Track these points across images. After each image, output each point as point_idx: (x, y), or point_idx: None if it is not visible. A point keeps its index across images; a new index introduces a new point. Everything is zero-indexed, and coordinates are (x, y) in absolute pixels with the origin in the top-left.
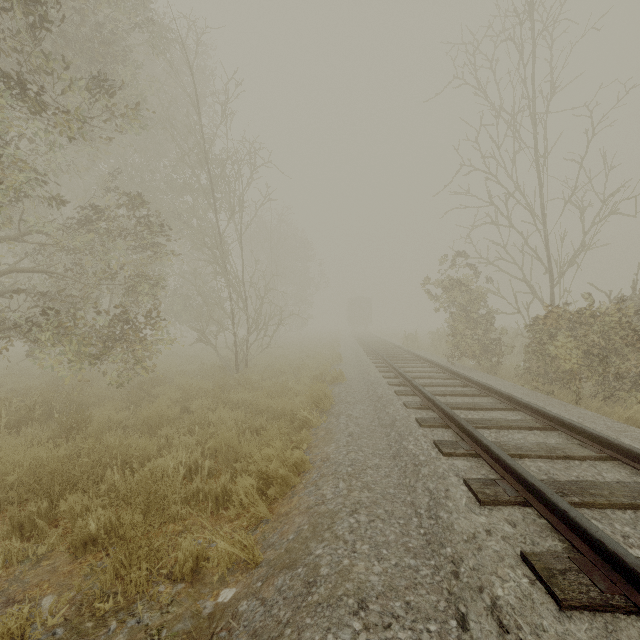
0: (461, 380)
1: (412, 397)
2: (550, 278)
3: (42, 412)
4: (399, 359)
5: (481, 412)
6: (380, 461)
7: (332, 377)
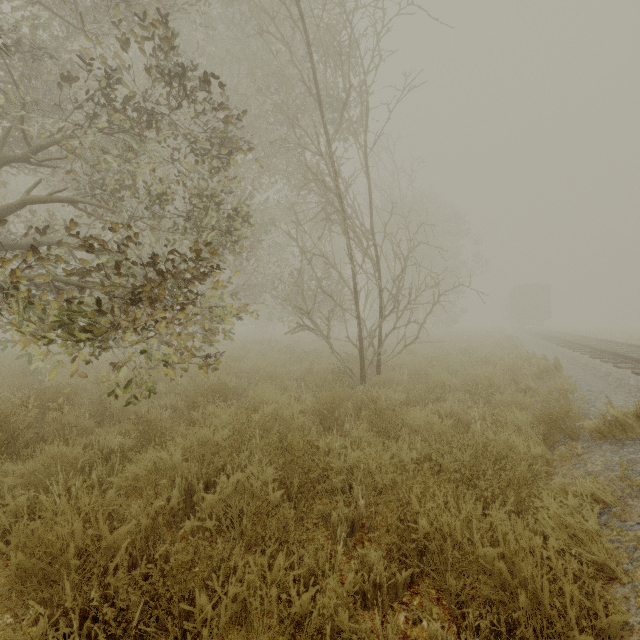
0: None
1: None
2: None
3: None
4: None
5: None
6: None
7: (603, 421)
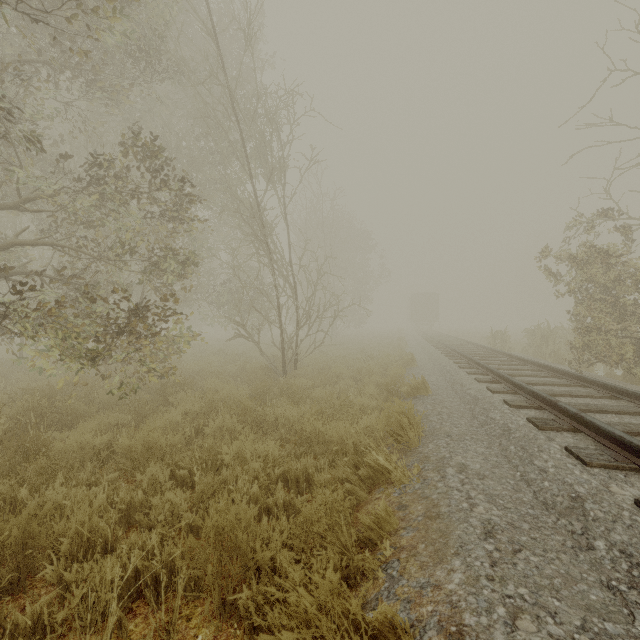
0: (636, 402)
1: (571, 434)
2: None
3: (10, 427)
4: (496, 363)
5: None
6: None
7: (410, 387)
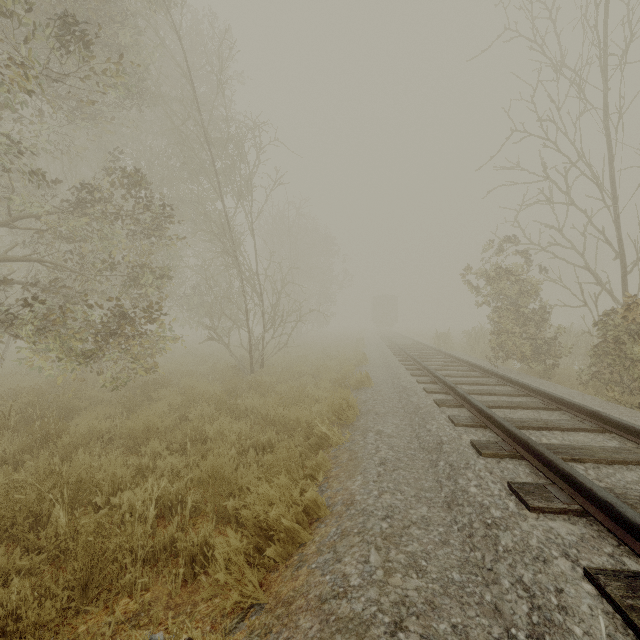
0: (515, 387)
1: (458, 409)
2: (622, 264)
3: (19, 419)
4: (432, 360)
5: (558, 434)
6: (429, 511)
7: (357, 381)
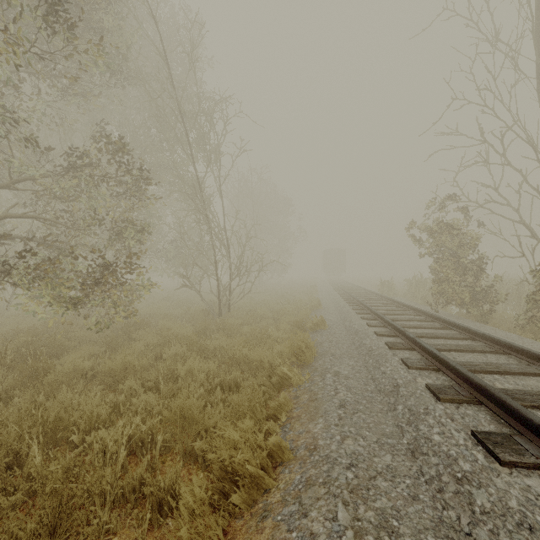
0: (459, 331)
1: (409, 352)
2: None
3: (14, 357)
4: (379, 305)
5: (510, 378)
6: (393, 460)
7: (313, 324)
